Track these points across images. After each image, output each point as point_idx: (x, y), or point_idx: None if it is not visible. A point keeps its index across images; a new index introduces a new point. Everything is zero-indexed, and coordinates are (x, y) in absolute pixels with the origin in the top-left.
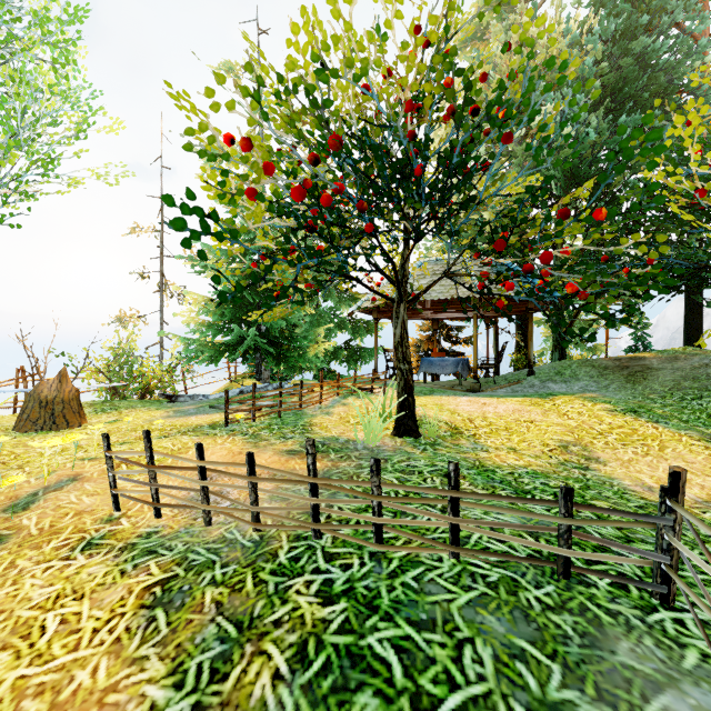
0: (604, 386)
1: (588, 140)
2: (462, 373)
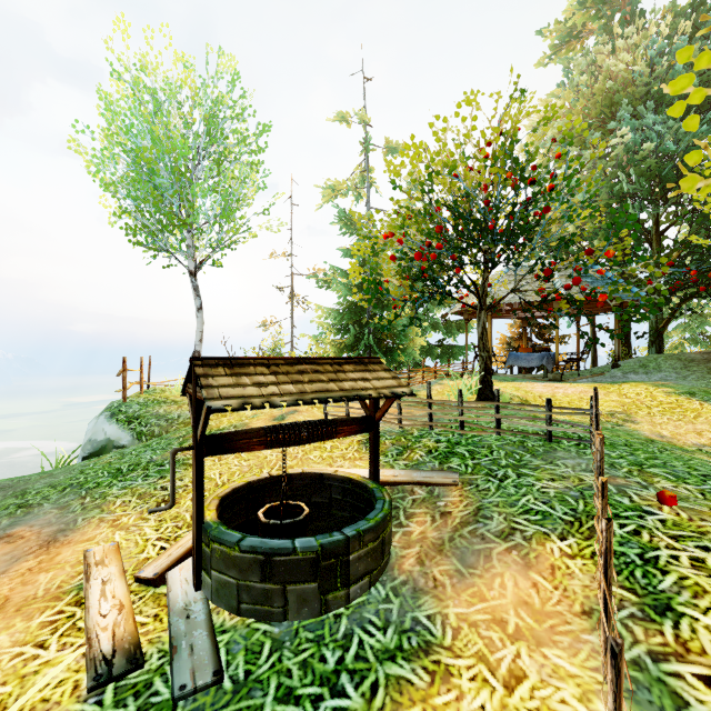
0: (684, 376)
1: (681, 141)
2: (547, 366)
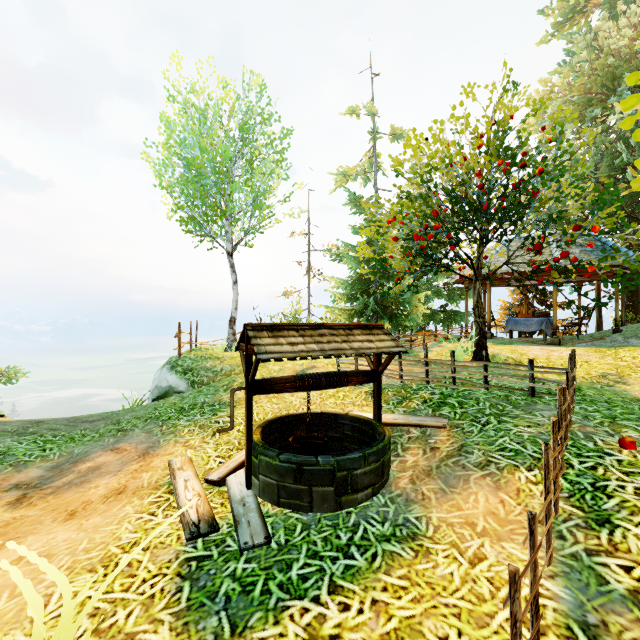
0: None
1: None
2: (546, 331)
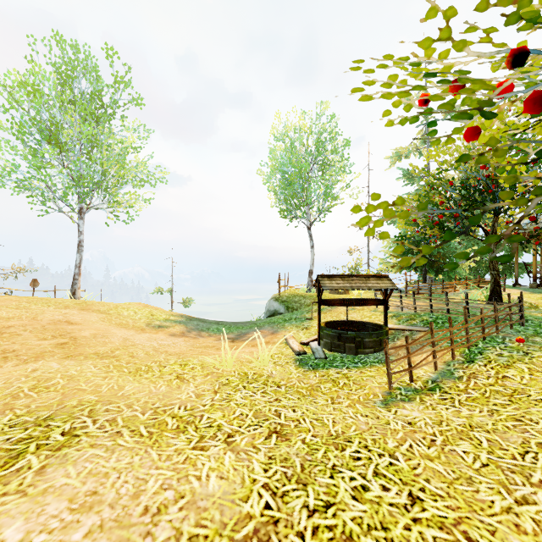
0: None
1: None
2: None
